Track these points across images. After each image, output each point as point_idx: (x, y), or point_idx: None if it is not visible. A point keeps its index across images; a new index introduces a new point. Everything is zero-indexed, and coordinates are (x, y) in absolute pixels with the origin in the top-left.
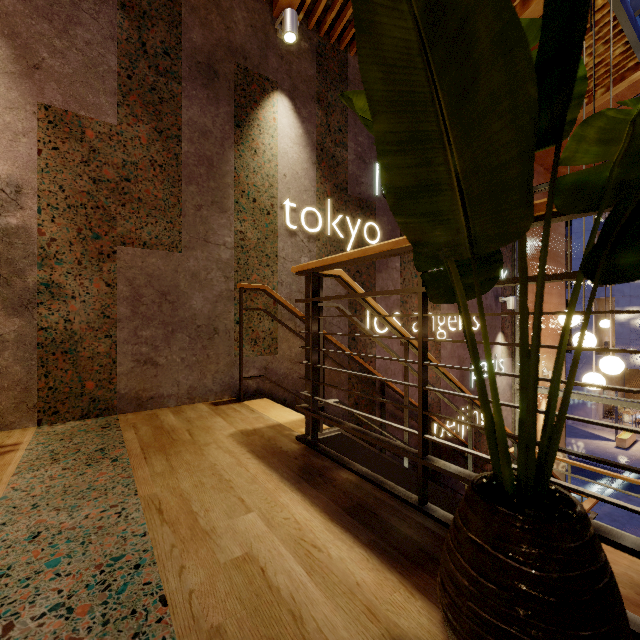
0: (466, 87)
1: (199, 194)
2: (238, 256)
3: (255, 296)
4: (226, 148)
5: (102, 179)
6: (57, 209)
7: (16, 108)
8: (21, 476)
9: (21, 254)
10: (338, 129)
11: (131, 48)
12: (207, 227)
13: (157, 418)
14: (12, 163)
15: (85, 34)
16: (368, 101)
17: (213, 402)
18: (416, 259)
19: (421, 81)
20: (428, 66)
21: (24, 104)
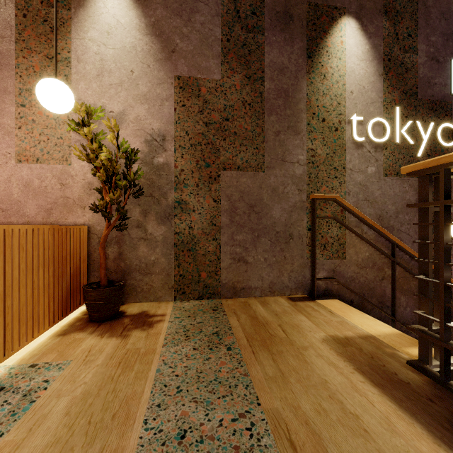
0: None
1: (277, 122)
2: (309, 171)
3: (324, 205)
4: (299, 79)
5: (211, 122)
6: (184, 148)
7: (162, 83)
8: (167, 349)
9: (165, 182)
10: (407, 35)
11: (229, 18)
12: (284, 149)
13: (250, 307)
14: (160, 121)
15: (200, 18)
16: None
17: (289, 297)
18: None
19: None
20: None
21: (166, 79)
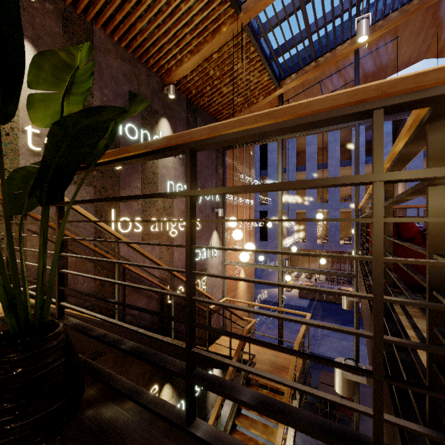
0: None
1: None
2: None
3: None
4: None
5: None
6: None
7: None
8: None
9: None
10: None
11: None
12: None
13: None
14: None
15: None
16: None
17: None
18: (8, 183)
19: None
20: None
21: None
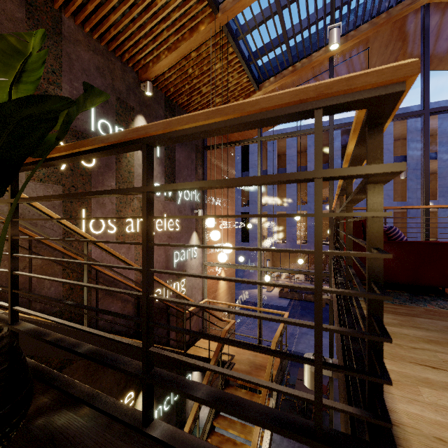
0: None
1: None
2: None
3: None
4: None
5: None
6: None
7: None
8: None
9: None
10: (51, 71)
11: None
12: None
13: None
14: None
15: None
16: None
17: None
18: None
19: None
20: None
21: None
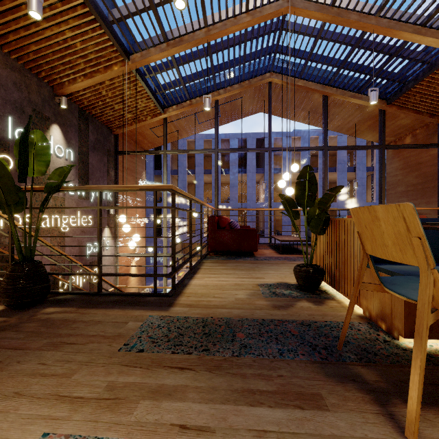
0: None
1: None
2: None
3: None
4: None
5: None
6: None
7: None
8: None
9: None
10: None
11: None
12: None
13: None
14: None
15: None
16: None
17: None
18: None
19: None
20: None
21: None
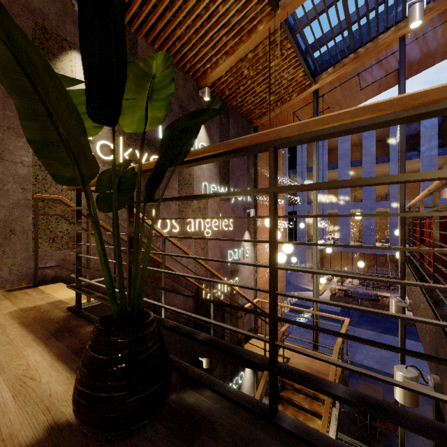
0: (46, 90)
1: None
2: (36, 173)
3: (53, 204)
4: None
5: None
6: None
7: None
8: None
9: None
10: None
11: None
12: (3, 147)
13: None
14: None
15: None
16: (3, 85)
17: (9, 289)
18: (98, 184)
19: (27, 81)
20: (27, 73)
21: None
